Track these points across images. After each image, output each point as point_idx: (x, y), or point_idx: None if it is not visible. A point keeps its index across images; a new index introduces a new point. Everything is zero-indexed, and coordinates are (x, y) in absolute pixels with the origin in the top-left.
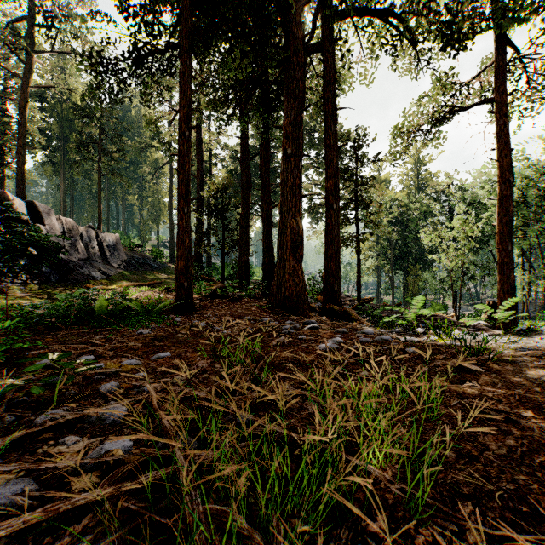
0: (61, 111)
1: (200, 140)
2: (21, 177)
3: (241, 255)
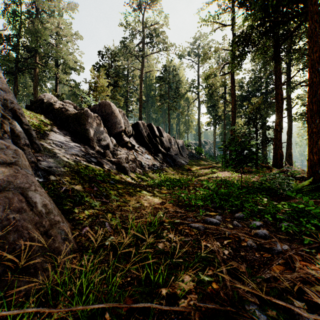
0: (146, 82)
1: (233, 79)
2: (140, 116)
3: (276, 149)
